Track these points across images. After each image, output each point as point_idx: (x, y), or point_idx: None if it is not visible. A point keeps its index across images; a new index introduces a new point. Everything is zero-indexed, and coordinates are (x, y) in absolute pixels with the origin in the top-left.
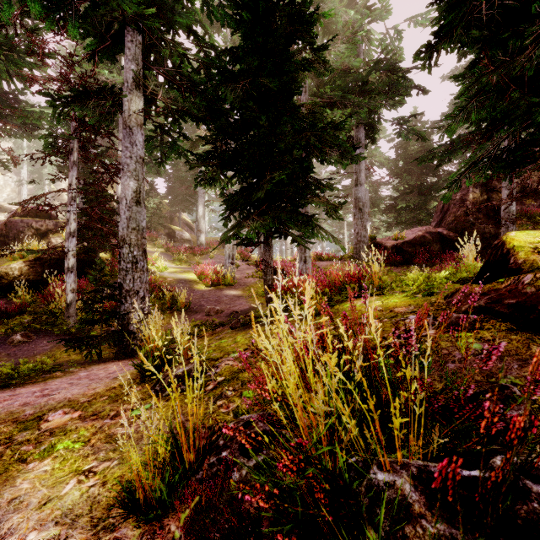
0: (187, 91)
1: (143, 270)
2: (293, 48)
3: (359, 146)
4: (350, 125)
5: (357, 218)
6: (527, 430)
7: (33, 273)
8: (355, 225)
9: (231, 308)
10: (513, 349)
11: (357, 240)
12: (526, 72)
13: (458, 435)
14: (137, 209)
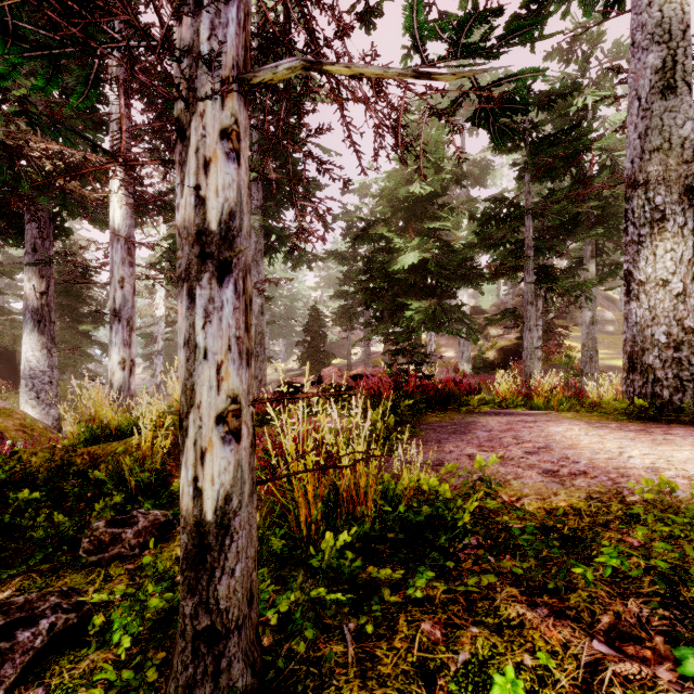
0: None
1: (595, 362)
2: None
3: None
4: None
5: None
6: None
7: (500, 359)
8: None
9: None
10: None
11: None
12: None
13: None
14: (592, 327)
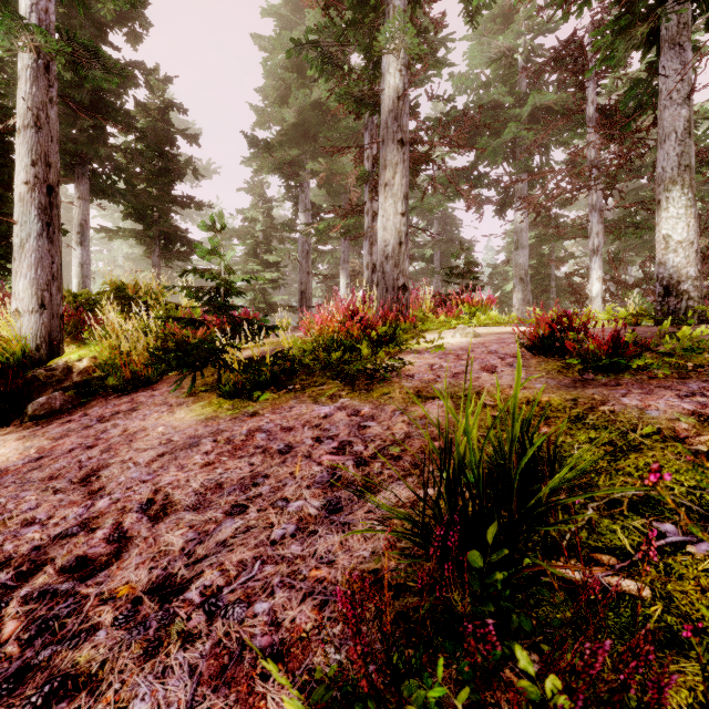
0: None
1: None
2: None
3: None
4: None
5: None
6: None
7: None
8: None
9: None
10: None
11: None
12: None
13: None
14: None
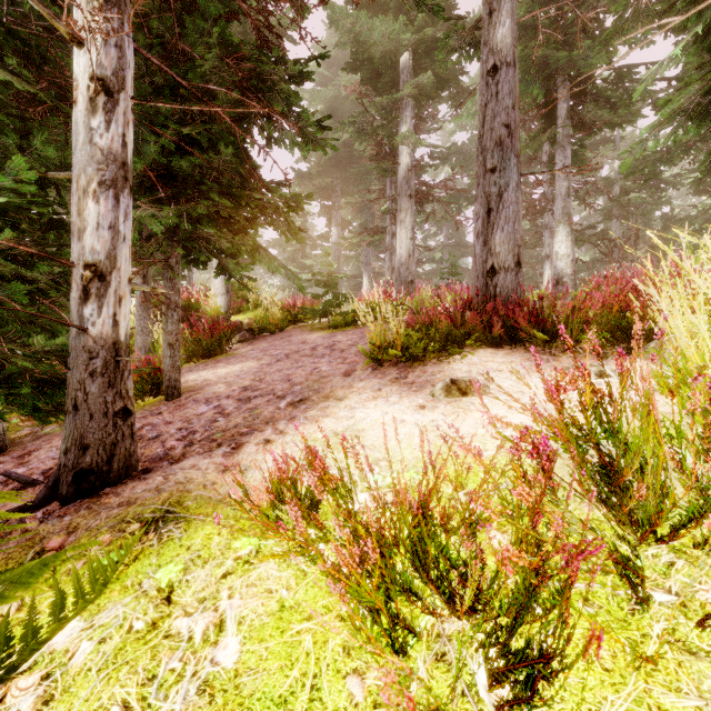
0: None
1: None
2: None
3: None
4: None
5: None
6: None
7: None
8: None
9: None
10: None
11: None
12: None
13: None
14: None
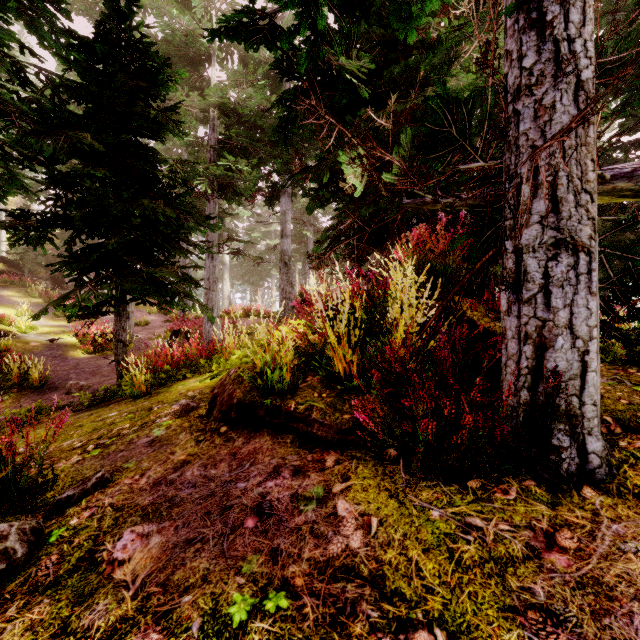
0: (21, 119)
1: None
2: (202, 75)
3: (284, 194)
4: (255, 177)
5: (282, 272)
6: (71, 504)
7: None
8: (281, 280)
9: (105, 382)
10: (171, 435)
11: (282, 297)
12: (341, 174)
13: (21, 515)
14: None
